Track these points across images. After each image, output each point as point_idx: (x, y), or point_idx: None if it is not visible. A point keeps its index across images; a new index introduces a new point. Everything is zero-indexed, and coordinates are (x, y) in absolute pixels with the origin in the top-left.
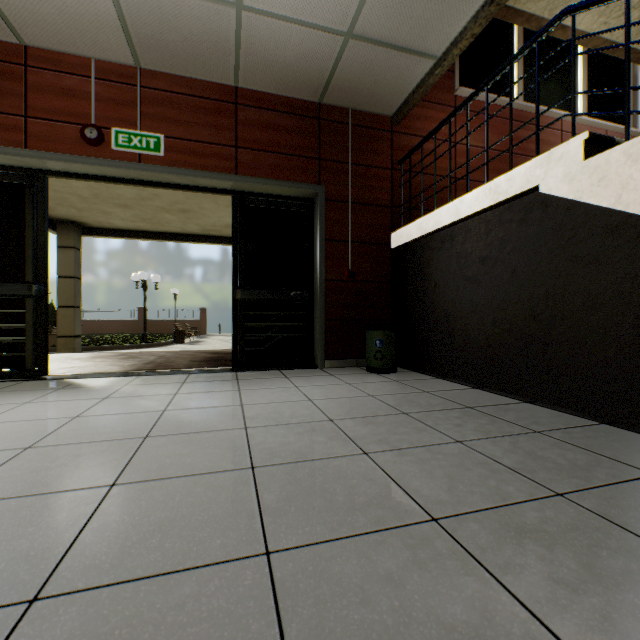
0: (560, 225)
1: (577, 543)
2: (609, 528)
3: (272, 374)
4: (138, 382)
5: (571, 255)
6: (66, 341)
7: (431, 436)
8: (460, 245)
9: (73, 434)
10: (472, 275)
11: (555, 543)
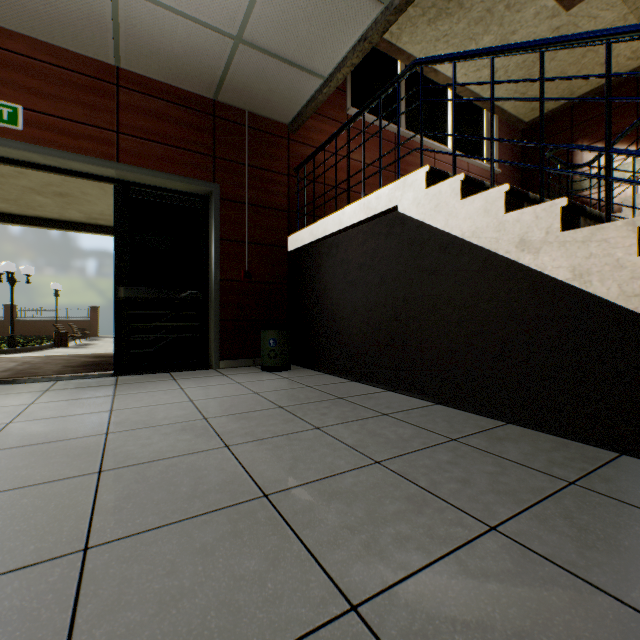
0: (413, 240)
1: (372, 497)
2: (401, 483)
3: (160, 377)
4: None
5: (420, 266)
6: None
7: (296, 425)
8: (344, 252)
9: None
10: (353, 280)
11: (356, 499)
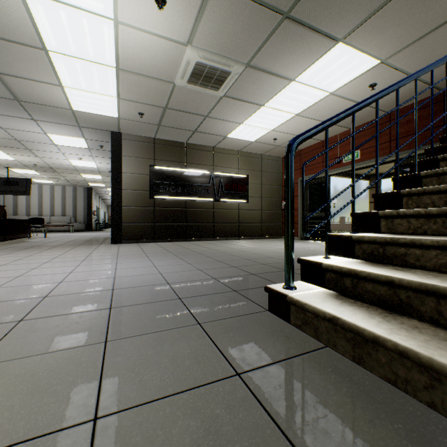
0: None
1: None
2: None
3: None
4: None
5: None
6: None
7: None
8: None
9: (305, 248)
10: None
11: None
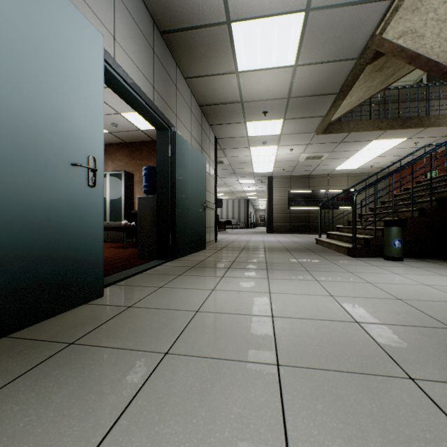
0: None
1: None
2: None
3: None
4: None
5: None
6: None
7: None
8: None
9: None
10: None
11: None
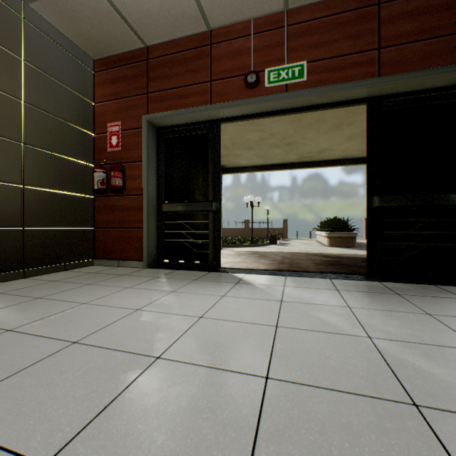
0: None
1: None
2: None
3: (433, 290)
4: (292, 283)
5: None
6: None
7: None
8: None
9: (297, 361)
10: None
11: None
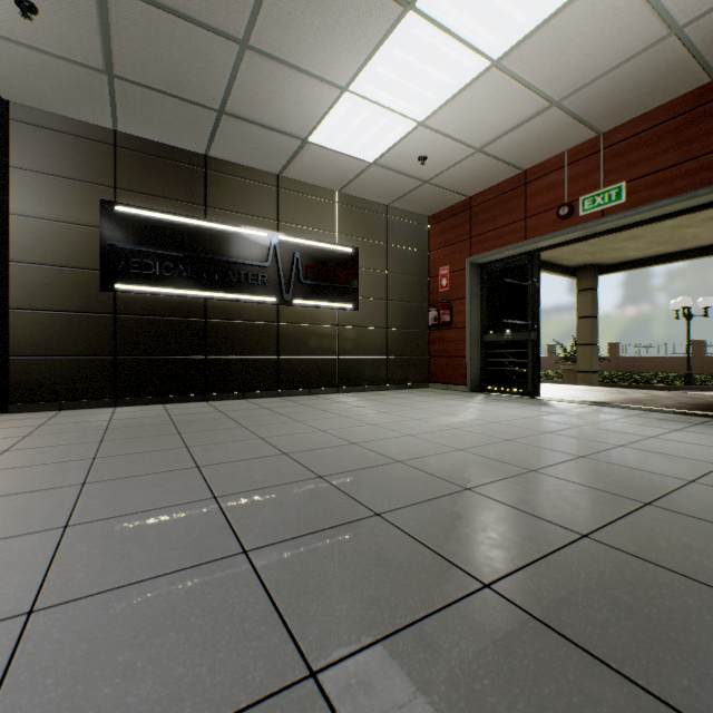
0: None
1: None
2: None
3: None
4: (592, 409)
5: None
6: (583, 376)
7: None
8: None
9: (516, 423)
10: None
11: None
